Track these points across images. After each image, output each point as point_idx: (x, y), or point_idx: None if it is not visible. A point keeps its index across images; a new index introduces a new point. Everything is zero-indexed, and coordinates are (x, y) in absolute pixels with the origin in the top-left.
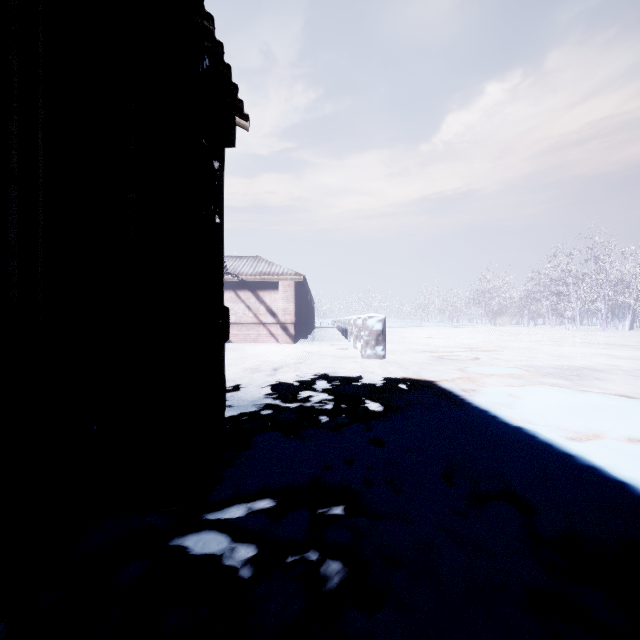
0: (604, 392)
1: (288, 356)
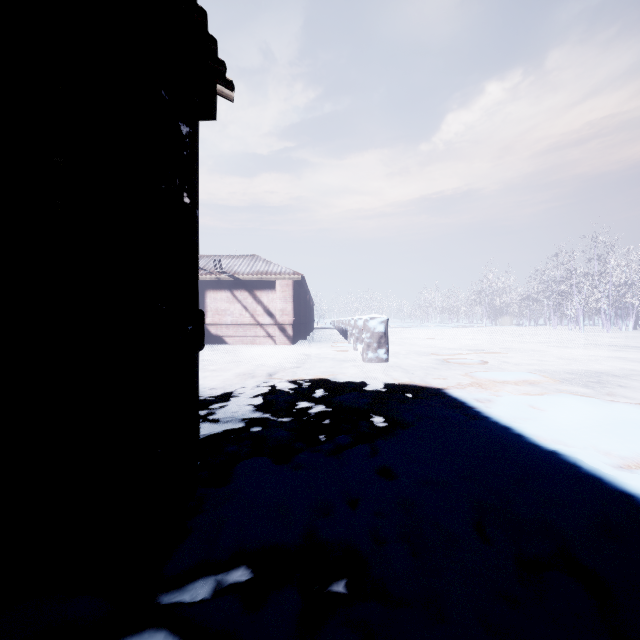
0: (634, 403)
1: (285, 359)
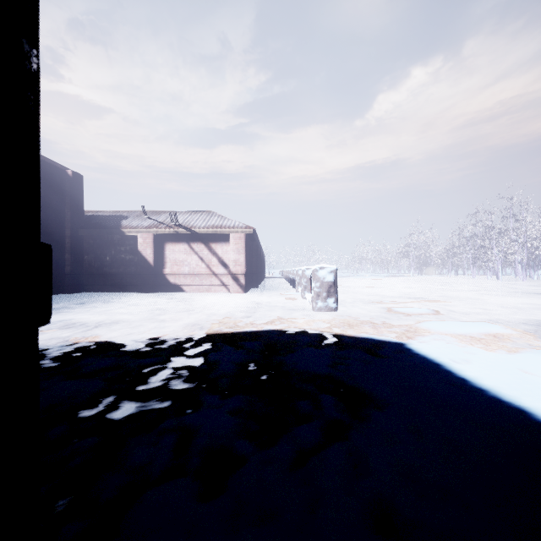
0: None
1: (237, 307)
